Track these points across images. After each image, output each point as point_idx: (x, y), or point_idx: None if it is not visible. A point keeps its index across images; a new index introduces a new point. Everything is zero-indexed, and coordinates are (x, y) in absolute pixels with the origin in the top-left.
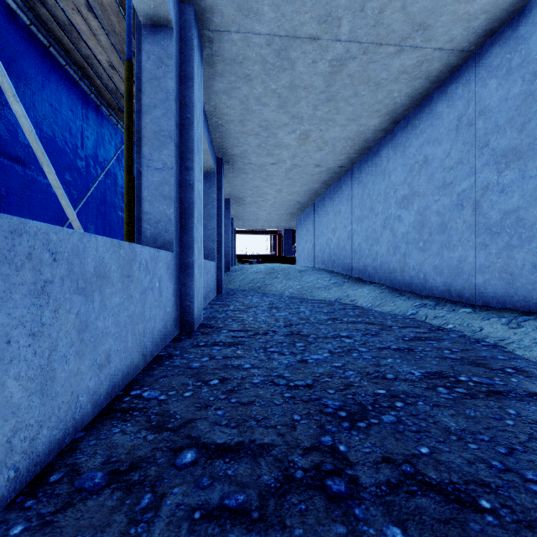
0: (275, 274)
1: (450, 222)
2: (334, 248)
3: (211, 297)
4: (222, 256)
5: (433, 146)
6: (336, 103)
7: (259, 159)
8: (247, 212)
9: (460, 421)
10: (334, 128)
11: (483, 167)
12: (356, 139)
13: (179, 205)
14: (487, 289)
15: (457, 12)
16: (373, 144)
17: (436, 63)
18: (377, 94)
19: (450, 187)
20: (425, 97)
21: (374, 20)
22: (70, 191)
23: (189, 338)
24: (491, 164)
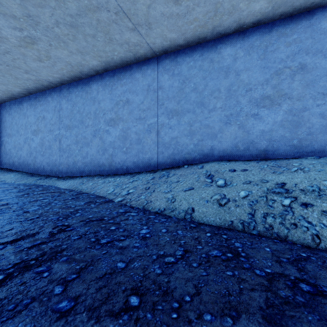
0: None
1: (53, 145)
2: None
3: None
4: None
5: (47, 113)
6: None
7: None
8: None
9: (26, 198)
10: None
11: (62, 128)
12: (6, 92)
13: None
14: (63, 171)
15: (49, 74)
16: (19, 97)
17: (45, 83)
18: (17, 80)
19: (52, 132)
20: (44, 90)
21: (11, 60)
22: None
23: None
24: (64, 128)
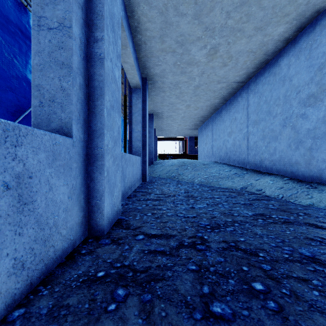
0: (185, 166)
1: None
2: (230, 147)
3: (136, 185)
4: (146, 152)
5: None
6: (249, 7)
7: (174, 78)
8: (164, 124)
9: None
10: (240, 40)
11: None
12: (257, 52)
13: (87, 83)
14: None
15: None
16: (271, 57)
17: None
18: None
19: None
20: None
21: None
22: (18, 97)
23: (90, 253)
24: None
